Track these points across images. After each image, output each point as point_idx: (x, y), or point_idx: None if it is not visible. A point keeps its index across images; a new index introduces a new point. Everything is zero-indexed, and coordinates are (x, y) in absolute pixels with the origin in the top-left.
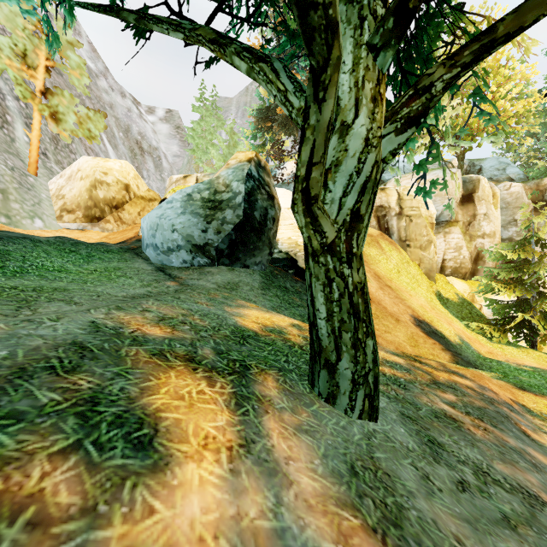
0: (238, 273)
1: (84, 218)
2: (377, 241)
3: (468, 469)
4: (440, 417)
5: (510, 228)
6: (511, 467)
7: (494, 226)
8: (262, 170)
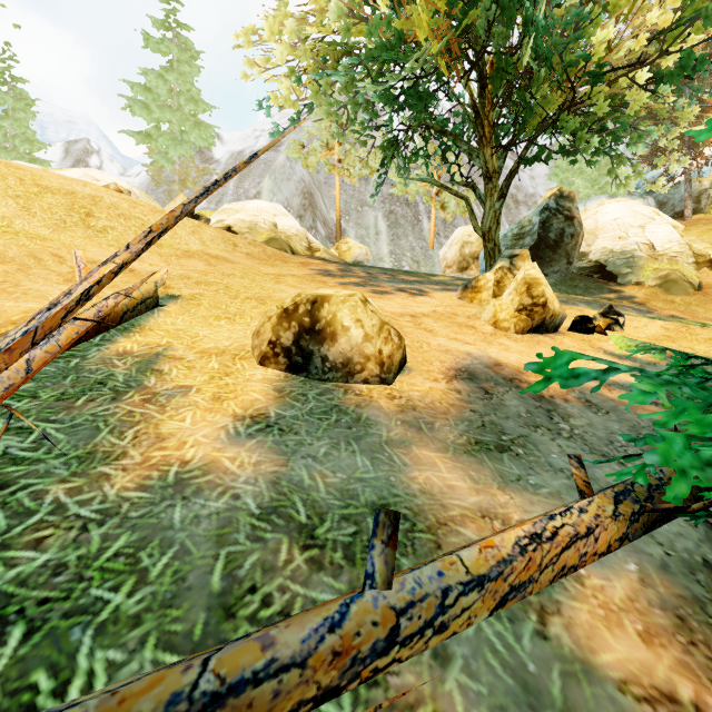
0: None
1: (457, 270)
2: None
3: None
4: None
5: None
6: None
7: None
8: (564, 199)
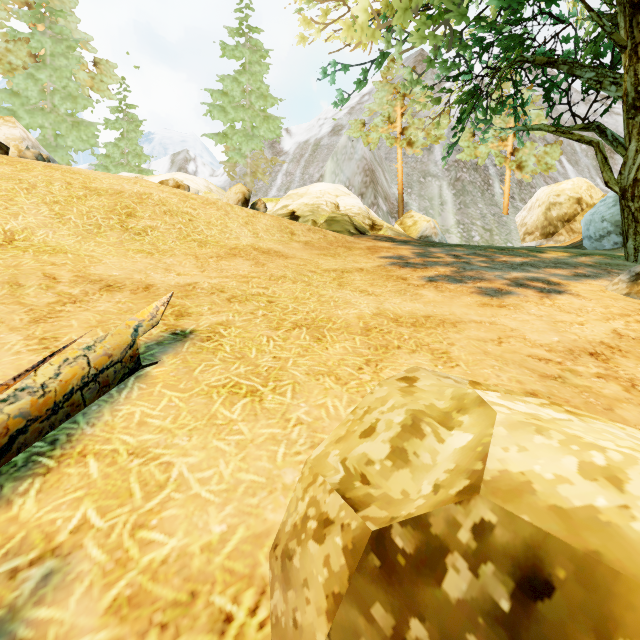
0: None
1: (540, 236)
2: None
3: None
4: None
5: None
6: None
7: None
8: None
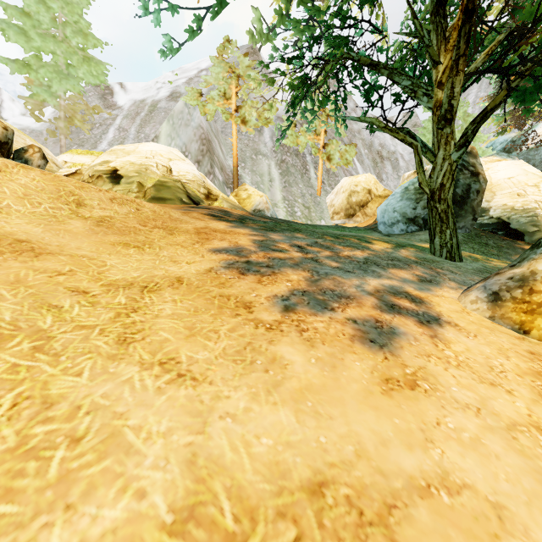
0: None
1: (344, 216)
2: None
3: None
4: None
5: None
6: None
7: None
8: (467, 155)
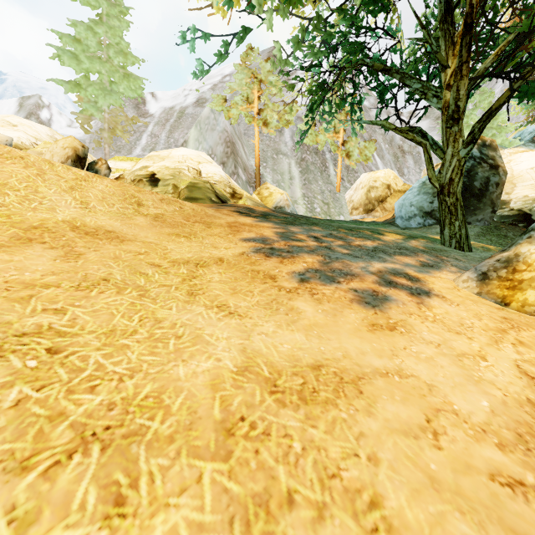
0: None
1: (363, 211)
2: None
3: None
4: None
5: None
6: None
7: None
8: (486, 148)
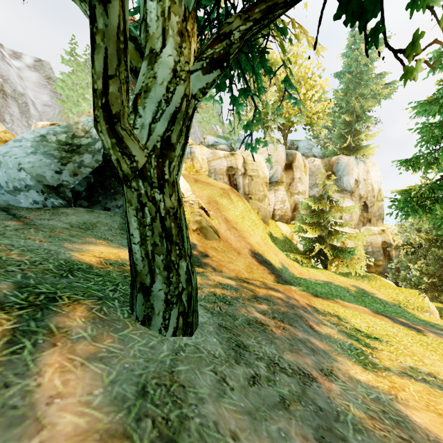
0: (98, 214)
1: None
2: (228, 193)
3: (263, 363)
4: (252, 324)
5: (314, 189)
6: (296, 354)
7: (305, 186)
8: None
